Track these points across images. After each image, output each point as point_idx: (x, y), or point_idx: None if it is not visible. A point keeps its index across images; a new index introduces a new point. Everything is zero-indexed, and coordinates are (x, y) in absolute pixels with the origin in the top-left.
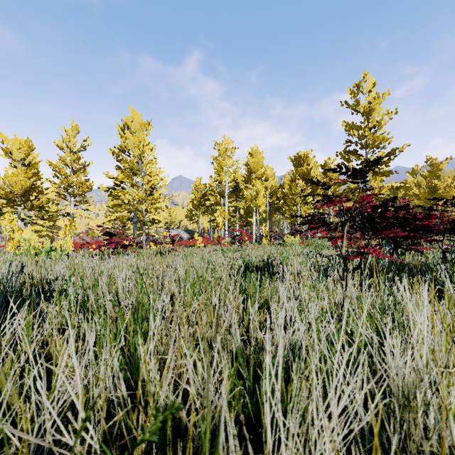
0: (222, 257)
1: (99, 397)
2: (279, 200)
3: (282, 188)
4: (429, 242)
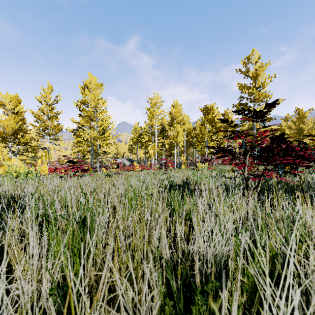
0: (153, 178)
1: (47, 300)
2: (193, 138)
3: (195, 129)
4: (306, 167)
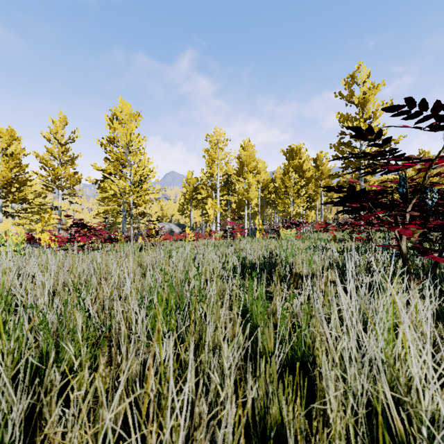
0: (212, 253)
1: None
2: (271, 194)
3: (274, 182)
4: None
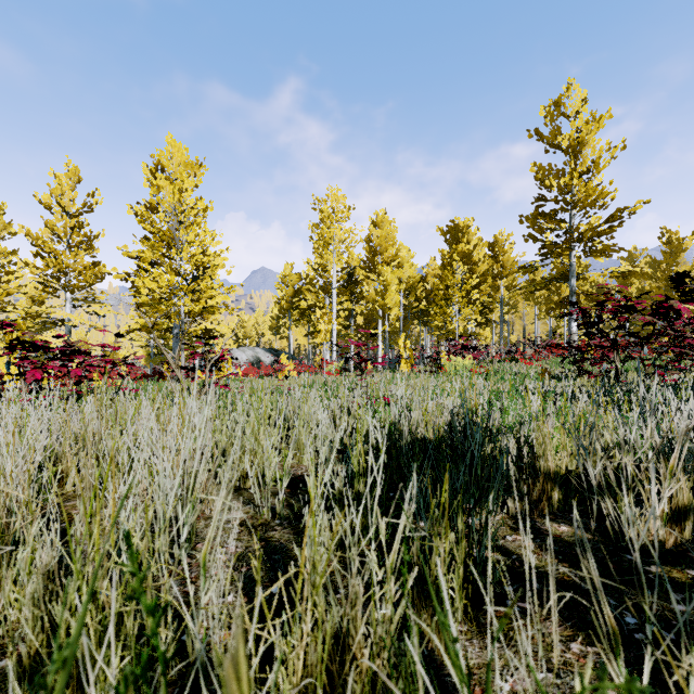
0: (318, 408)
1: None
2: (420, 302)
3: (424, 281)
4: None
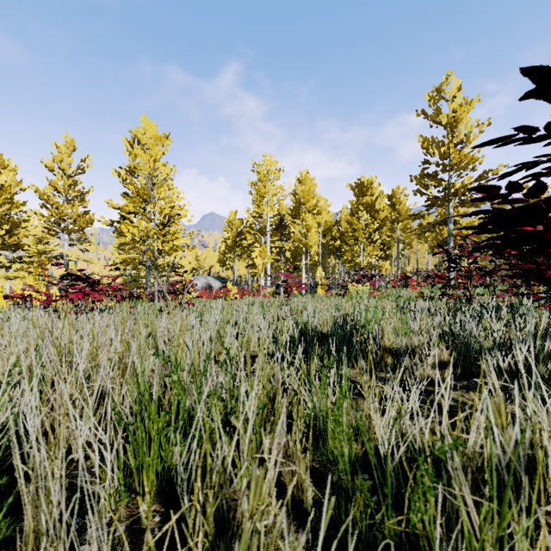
0: (259, 316)
1: None
2: (335, 241)
3: (338, 224)
4: None
